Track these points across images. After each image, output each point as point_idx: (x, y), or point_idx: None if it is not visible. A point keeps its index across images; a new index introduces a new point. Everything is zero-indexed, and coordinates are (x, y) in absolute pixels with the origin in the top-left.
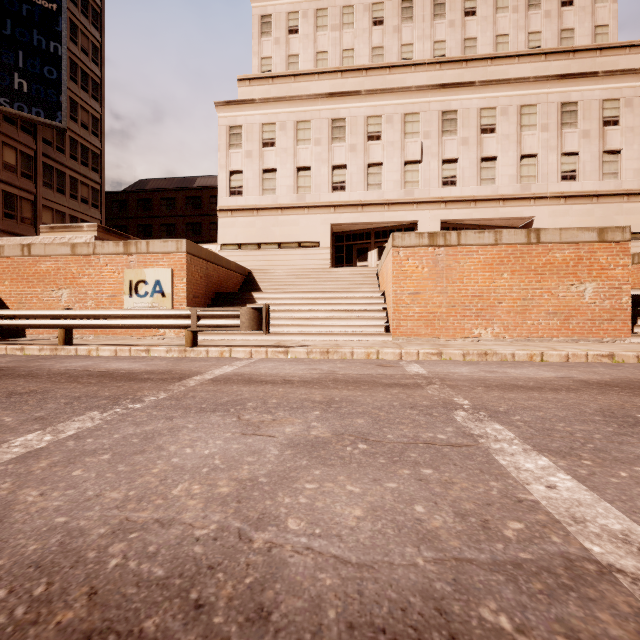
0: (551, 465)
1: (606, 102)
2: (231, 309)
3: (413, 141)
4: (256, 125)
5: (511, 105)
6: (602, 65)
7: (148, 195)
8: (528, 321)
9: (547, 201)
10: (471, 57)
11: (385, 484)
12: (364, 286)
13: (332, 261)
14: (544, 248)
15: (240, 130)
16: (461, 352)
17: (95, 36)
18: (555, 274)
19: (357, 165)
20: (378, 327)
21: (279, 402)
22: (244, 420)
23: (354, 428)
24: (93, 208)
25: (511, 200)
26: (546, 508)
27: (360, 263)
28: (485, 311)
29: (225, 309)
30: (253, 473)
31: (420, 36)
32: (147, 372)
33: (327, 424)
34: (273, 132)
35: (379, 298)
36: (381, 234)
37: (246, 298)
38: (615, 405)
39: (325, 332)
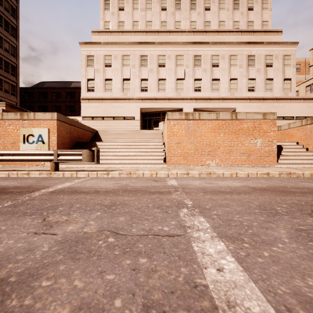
0: (224, 249)
1: (267, 56)
2: (77, 150)
3: (180, 69)
4: (101, 55)
5: (226, 54)
6: (265, 39)
7: (45, 90)
8: (231, 157)
9: (242, 100)
10: (208, 30)
11: (106, 276)
12: (155, 139)
13: (141, 127)
14: (239, 122)
15: (93, 57)
16: (198, 173)
17: (13, 2)
18: (244, 134)
19: (153, 79)
20: (160, 160)
21: (80, 206)
22: (46, 221)
23: (114, 224)
24: (12, 95)
25: (226, 99)
26: (211, 293)
27: (155, 128)
28: (212, 152)
29: (73, 150)
30: (10, 272)
31: (184, 18)
32: (15, 187)
33: (99, 222)
34: (110, 60)
35: (161, 145)
36: (165, 114)
37: (92, 145)
38: (267, 202)
39: (133, 163)
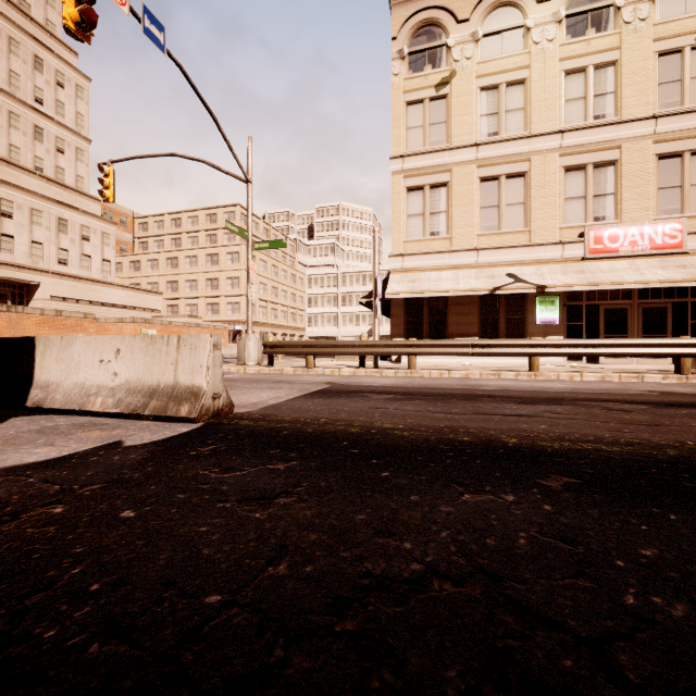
0: None
1: (84, 227)
2: None
3: None
4: None
5: (25, 205)
6: (82, 202)
7: None
8: None
9: (50, 274)
10: None
11: None
12: None
13: None
14: (64, 318)
15: None
16: None
17: None
18: (68, 329)
19: None
20: None
21: None
22: None
23: None
24: None
25: (26, 268)
26: None
27: None
28: None
29: None
30: None
31: None
32: None
33: None
34: None
35: None
36: None
37: None
38: None
39: None
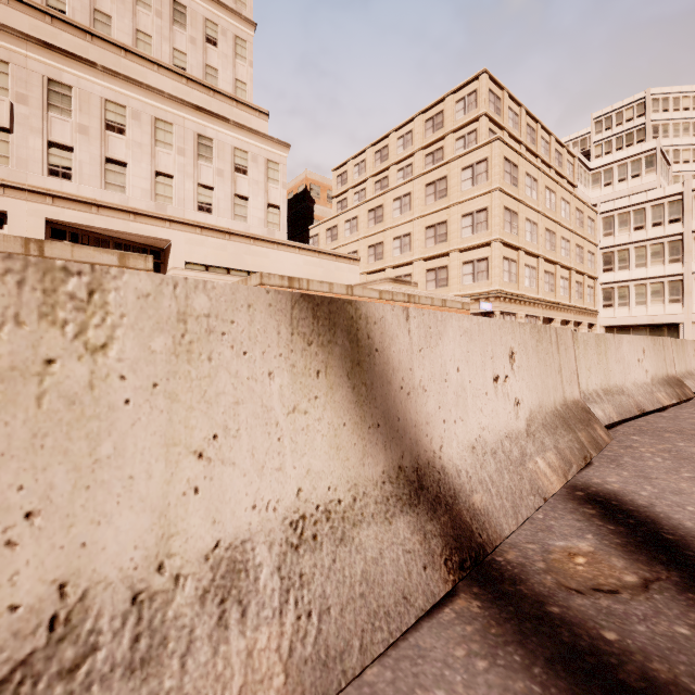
0: None
1: (238, 150)
2: None
3: None
4: None
5: (145, 112)
6: (239, 116)
7: None
8: None
9: (184, 227)
10: (99, 34)
11: None
12: None
13: None
14: None
15: None
16: None
17: None
18: None
19: None
20: None
21: None
22: None
23: None
24: None
25: (144, 216)
26: None
27: None
28: None
29: None
30: None
31: None
32: None
33: None
34: None
35: None
36: None
37: None
38: None
39: None
